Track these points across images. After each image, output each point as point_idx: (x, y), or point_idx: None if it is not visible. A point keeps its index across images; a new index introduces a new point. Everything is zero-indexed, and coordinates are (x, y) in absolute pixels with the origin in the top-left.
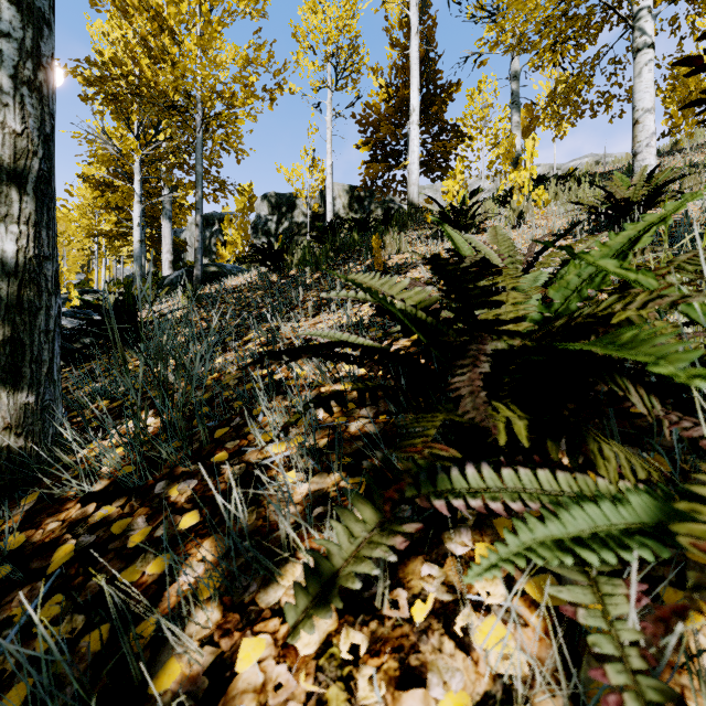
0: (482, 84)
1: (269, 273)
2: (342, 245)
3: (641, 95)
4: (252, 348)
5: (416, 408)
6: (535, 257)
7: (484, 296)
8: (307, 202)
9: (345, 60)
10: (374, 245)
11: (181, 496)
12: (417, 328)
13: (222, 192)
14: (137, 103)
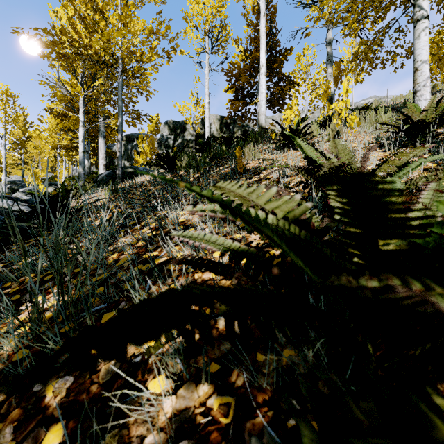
0: (305, 50)
1: (166, 173)
2: (215, 154)
3: (420, 51)
4: (146, 231)
5: (292, 342)
6: (380, 165)
7: (404, 227)
8: (193, 126)
9: (217, 34)
10: (237, 154)
11: (55, 398)
12: (293, 249)
13: (138, 120)
14: (78, 59)
